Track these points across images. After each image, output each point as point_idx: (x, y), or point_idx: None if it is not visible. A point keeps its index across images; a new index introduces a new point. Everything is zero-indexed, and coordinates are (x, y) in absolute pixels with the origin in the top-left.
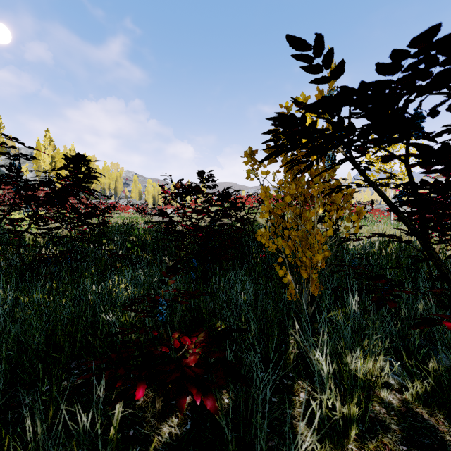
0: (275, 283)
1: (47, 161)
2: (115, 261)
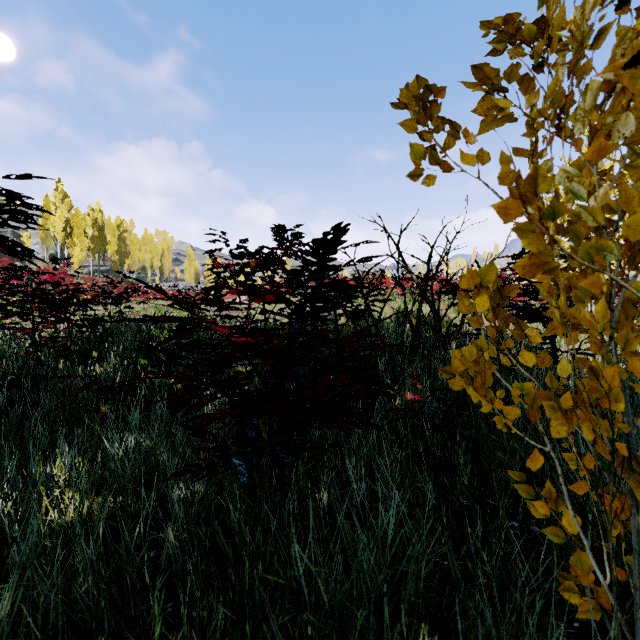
0: (466, 486)
1: (59, 226)
2: (97, 399)
